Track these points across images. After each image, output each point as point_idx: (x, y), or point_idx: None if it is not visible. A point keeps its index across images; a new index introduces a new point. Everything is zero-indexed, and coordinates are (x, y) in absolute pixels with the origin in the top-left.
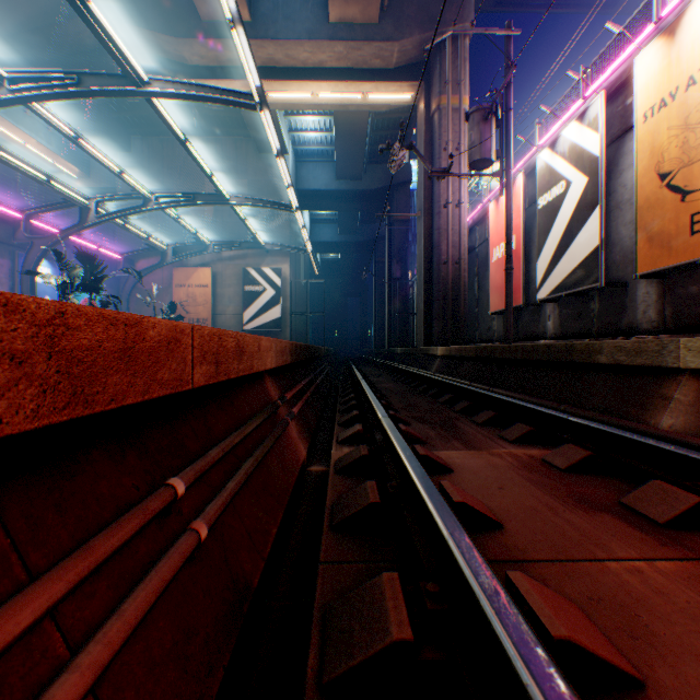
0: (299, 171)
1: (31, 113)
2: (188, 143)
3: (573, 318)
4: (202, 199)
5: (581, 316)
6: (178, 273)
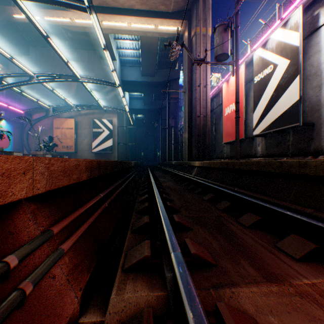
0: (122, 71)
1: None
2: (49, 39)
3: (275, 145)
4: (65, 78)
5: (280, 144)
6: (56, 121)
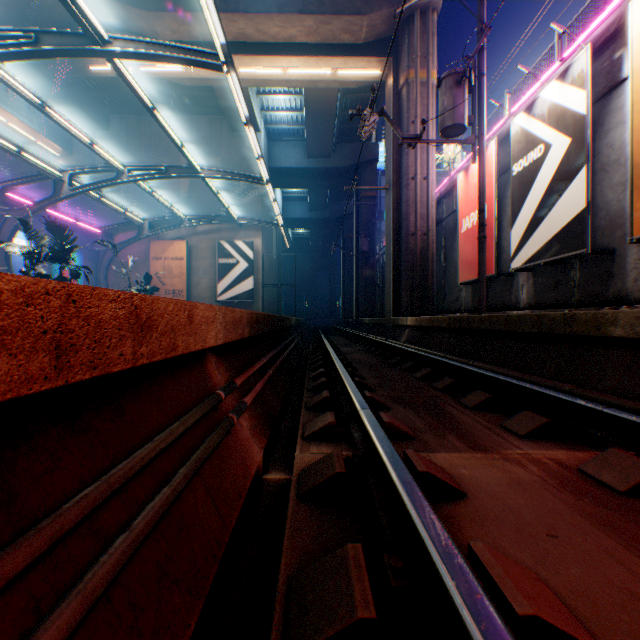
0: (271, 149)
1: (12, 92)
2: (156, 111)
3: (550, 288)
4: (175, 172)
5: (559, 285)
6: (155, 247)
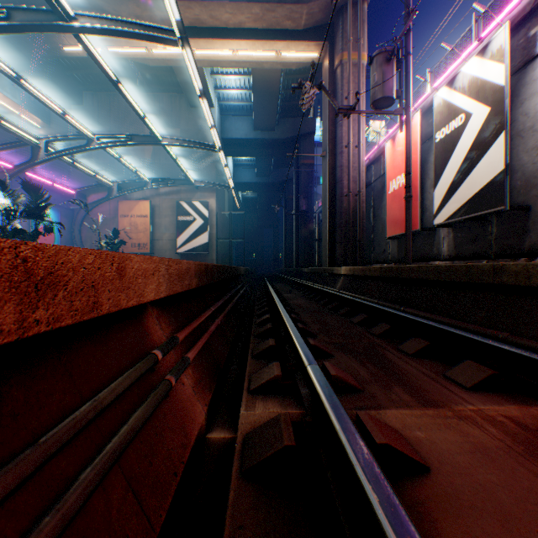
0: (223, 123)
1: None
2: (120, 84)
3: (469, 241)
4: (138, 140)
5: (477, 239)
6: (123, 206)
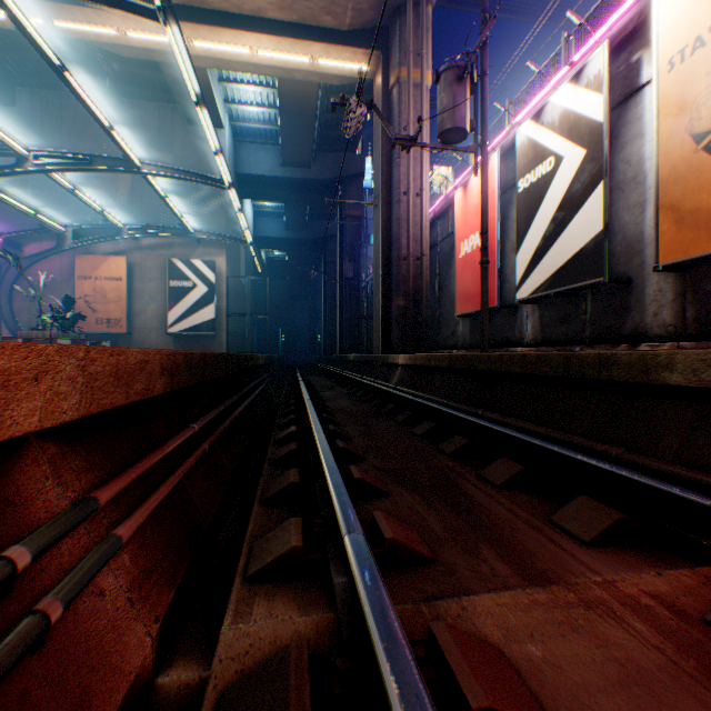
0: (238, 152)
1: None
2: (67, 73)
3: (559, 322)
4: (103, 164)
5: (569, 319)
6: (82, 262)
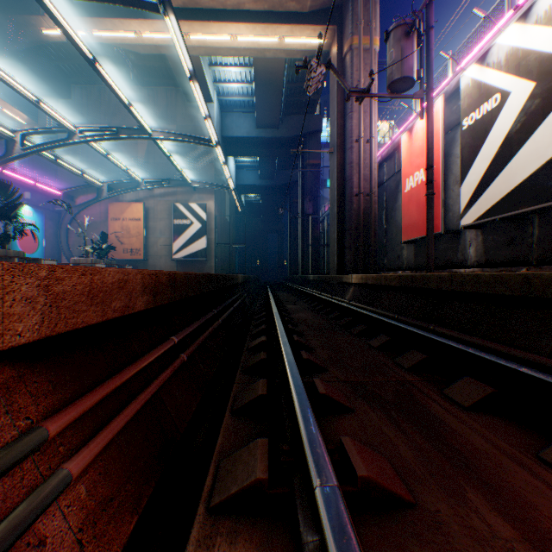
0: (224, 120)
1: None
2: (98, 64)
3: (503, 245)
4: (126, 133)
5: (514, 242)
6: (114, 208)
